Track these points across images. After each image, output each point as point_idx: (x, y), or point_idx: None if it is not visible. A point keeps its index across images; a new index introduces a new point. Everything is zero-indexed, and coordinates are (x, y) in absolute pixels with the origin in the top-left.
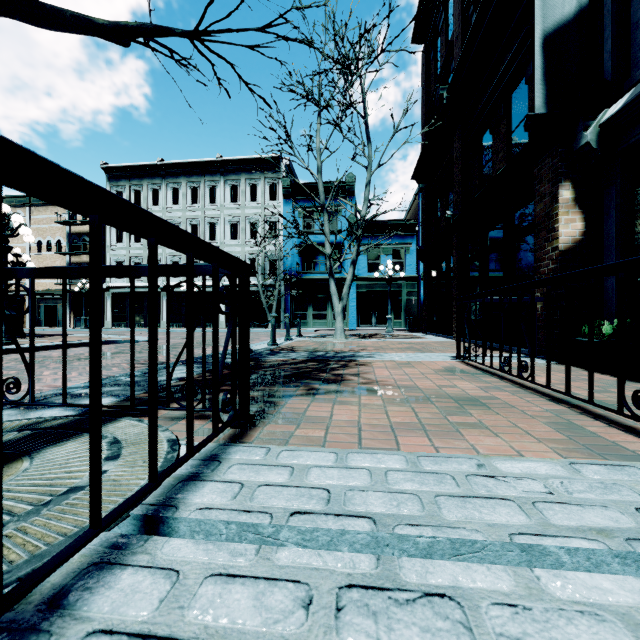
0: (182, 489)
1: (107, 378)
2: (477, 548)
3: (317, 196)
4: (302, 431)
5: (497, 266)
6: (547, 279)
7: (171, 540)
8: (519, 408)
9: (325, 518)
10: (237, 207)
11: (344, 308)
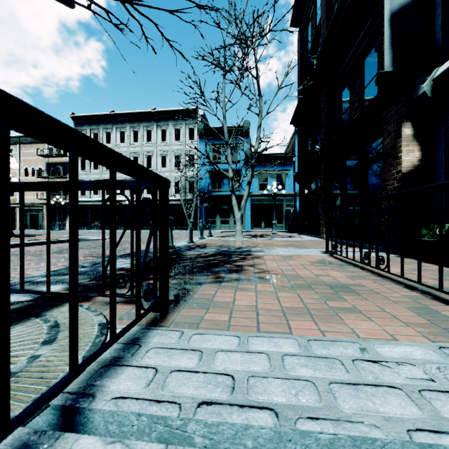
0: (102, 375)
1: (64, 268)
2: (377, 446)
3: (223, 136)
4: (210, 315)
5: (353, 185)
6: (401, 193)
7: (81, 438)
8: (382, 294)
9: (230, 410)
10: (166, 144)
11: (242, 216)
